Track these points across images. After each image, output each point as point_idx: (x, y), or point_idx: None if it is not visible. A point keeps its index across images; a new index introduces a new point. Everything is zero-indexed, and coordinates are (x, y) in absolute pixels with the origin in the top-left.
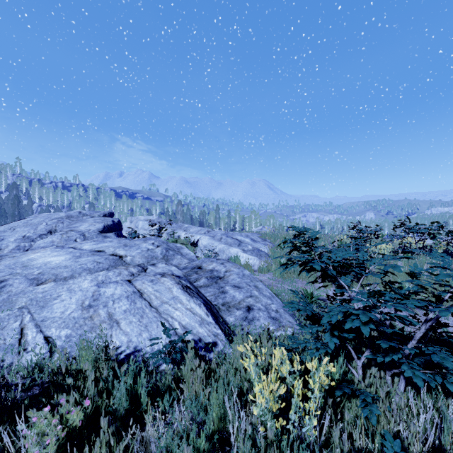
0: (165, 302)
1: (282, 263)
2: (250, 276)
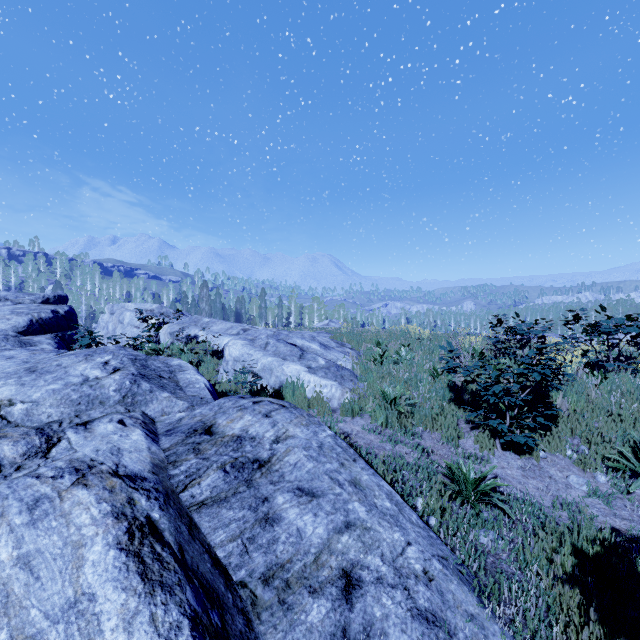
0: (29, 639)
1: (387, 396)
2: (337, 447)
